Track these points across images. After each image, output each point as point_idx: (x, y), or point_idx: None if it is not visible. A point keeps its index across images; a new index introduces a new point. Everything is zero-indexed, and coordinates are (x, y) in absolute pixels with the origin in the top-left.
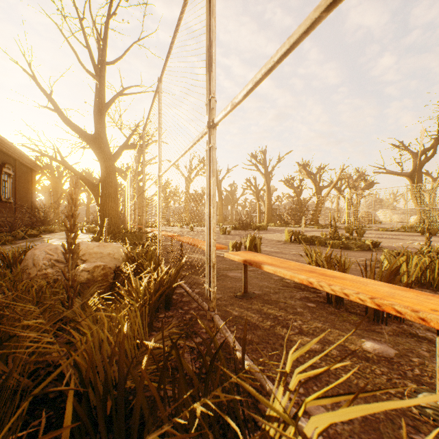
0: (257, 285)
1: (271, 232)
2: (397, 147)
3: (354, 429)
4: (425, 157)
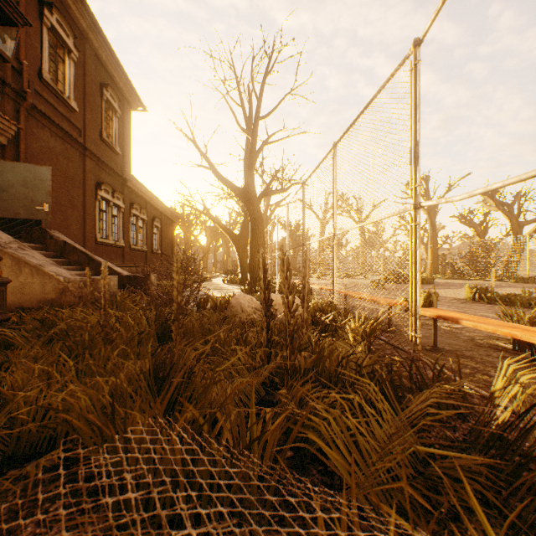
0: (444, 342)
1: (440, 287)
2: None
3: None
4: None
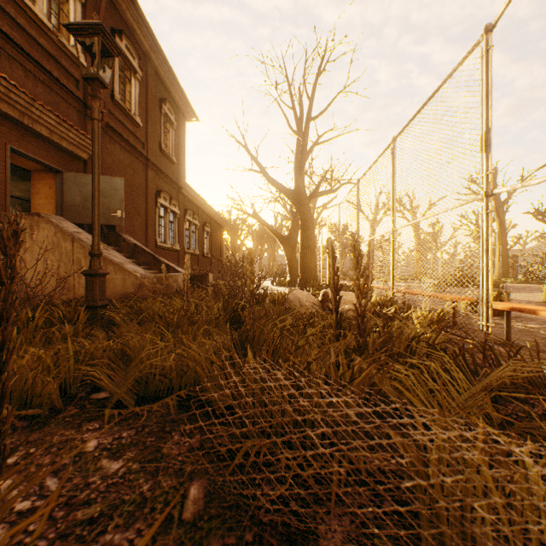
0: (518, 339)
1: (511, 291)
2: None
3: None
4: None
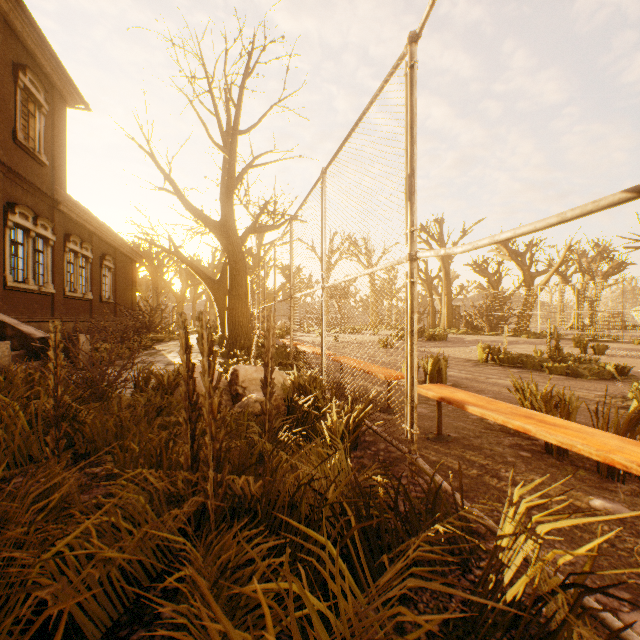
0: (451, 426)
1: (453, 345)
2: None
3: (576, 570)
4: None
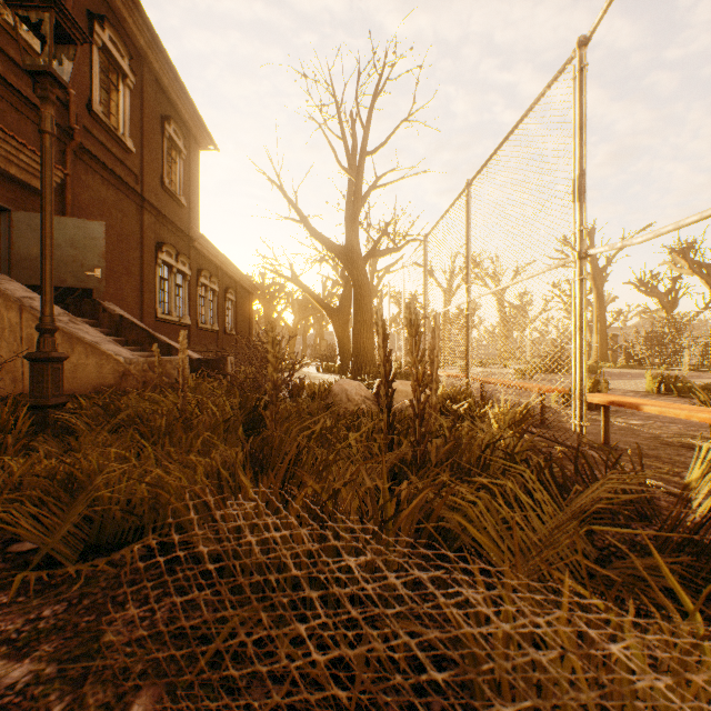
0: (618, 440)
1: (611, 378)
2: None
3: None
4: None
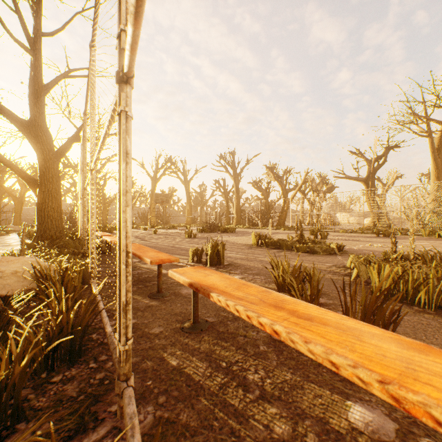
0: (213, 308)
1: (239, 235)
2: (354, 154)
3: None
4: (378, 164)
